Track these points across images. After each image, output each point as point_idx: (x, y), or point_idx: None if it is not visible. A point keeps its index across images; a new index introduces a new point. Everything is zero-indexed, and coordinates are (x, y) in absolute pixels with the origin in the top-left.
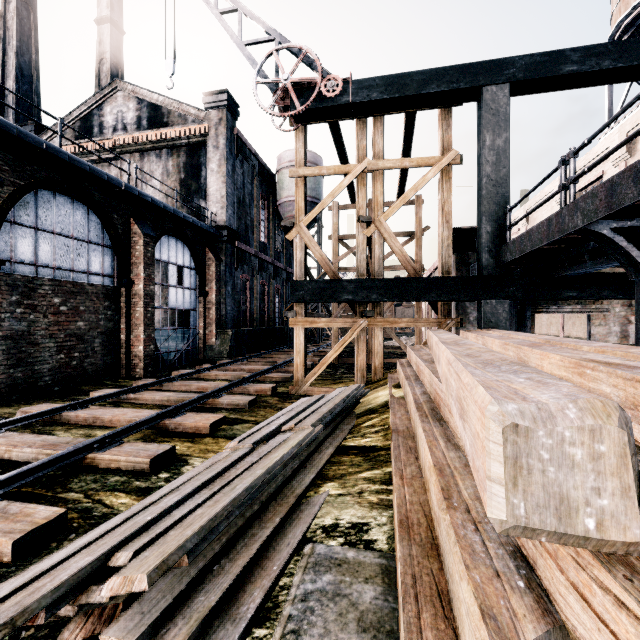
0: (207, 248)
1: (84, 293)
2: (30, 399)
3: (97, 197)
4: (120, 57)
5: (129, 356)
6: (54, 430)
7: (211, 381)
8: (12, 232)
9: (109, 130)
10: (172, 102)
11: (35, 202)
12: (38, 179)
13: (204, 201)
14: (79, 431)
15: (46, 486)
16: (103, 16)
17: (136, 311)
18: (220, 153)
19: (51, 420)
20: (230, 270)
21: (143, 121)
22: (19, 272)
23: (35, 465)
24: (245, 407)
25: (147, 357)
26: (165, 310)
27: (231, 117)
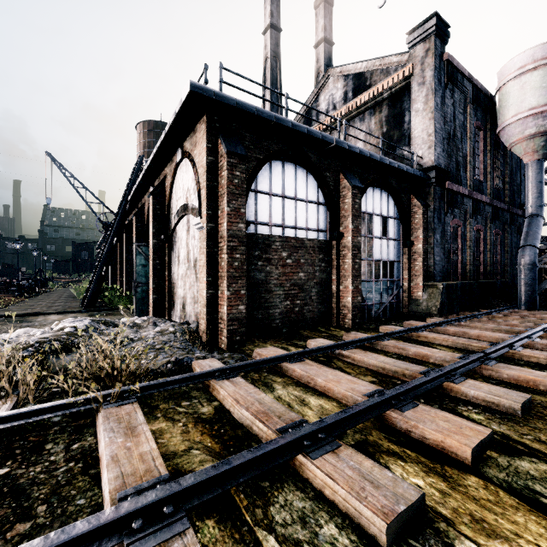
0: (412, 195)
1: (303, 247)
2: (266, 337)
3: (313, 159)
4: (330, 65)
5: (339, 306)
6: (275, 381)
7: (427, 345)
8: (255, 199)
9: (323, 115)
10: (374, 62)
11: (270, 172)
12: (271, 151)
13: (407, 147)
14: (294, 390)
15: (248, 492)
16: (319, 40)
17: (345, 263)
18: (426, 88)
19: (274, 367)
20: (438, 216)
21: (348, 94)
22: (260, 232)
23: (236, 461)
24: (513, 412)
25: (354, 308)
26: (368, 263)
27: (439, 43)
